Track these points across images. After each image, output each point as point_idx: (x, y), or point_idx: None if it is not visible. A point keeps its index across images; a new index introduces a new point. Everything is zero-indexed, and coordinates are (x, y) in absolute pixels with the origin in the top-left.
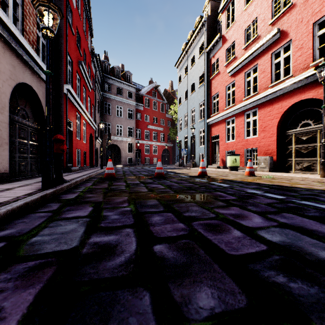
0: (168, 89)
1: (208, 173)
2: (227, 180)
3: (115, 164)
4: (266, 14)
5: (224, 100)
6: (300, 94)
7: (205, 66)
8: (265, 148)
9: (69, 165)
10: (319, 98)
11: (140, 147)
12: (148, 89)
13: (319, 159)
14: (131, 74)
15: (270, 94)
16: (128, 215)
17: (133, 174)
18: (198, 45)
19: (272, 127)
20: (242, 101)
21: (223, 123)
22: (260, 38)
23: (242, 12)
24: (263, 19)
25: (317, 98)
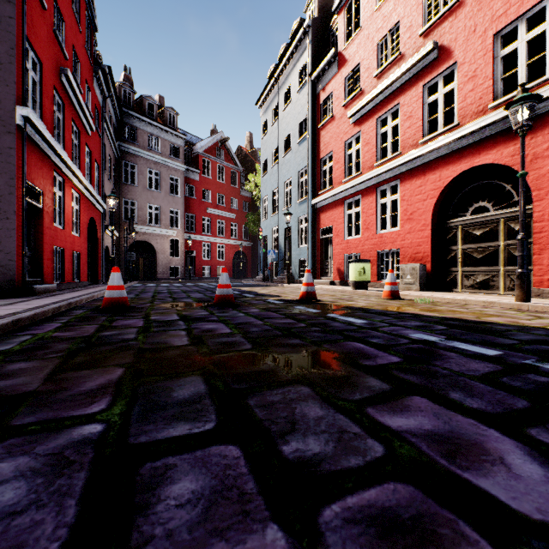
0: (245, 146)
1: (317, 294)
2: (356, 309)
3: (145, 278)
4: (414, 18)
5: (341, 166)
6: (473, 157)
7: (310, 106)
8: (413, 249)
9: (34, 281)
10: (503, 164)
11: (194, 247)
12: (208, 144)
13: (502, 268)
14: (176, 114)
15: (422, 155)
16: (70, 476)
17: (173, 299)
18: (297, 69)
19: (425, 213)
20: (374, 168)
21: (341, 206)
22: (404, 58)
23: (373, 13)
24: (409, 25)
25: (500, 163)
